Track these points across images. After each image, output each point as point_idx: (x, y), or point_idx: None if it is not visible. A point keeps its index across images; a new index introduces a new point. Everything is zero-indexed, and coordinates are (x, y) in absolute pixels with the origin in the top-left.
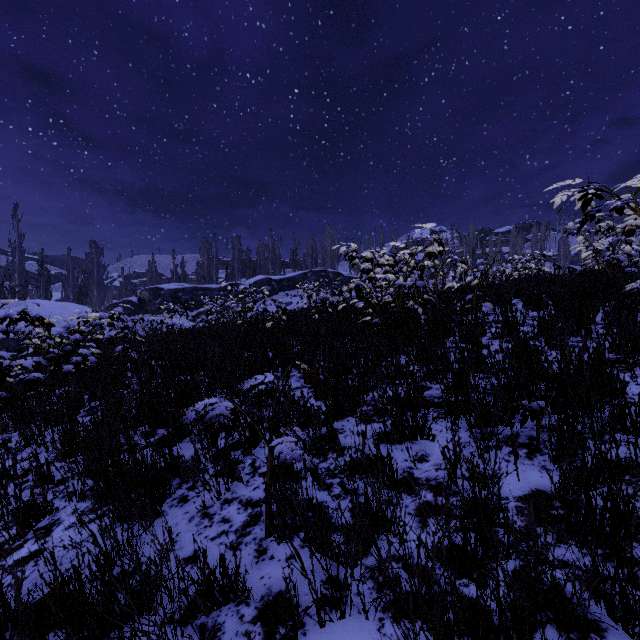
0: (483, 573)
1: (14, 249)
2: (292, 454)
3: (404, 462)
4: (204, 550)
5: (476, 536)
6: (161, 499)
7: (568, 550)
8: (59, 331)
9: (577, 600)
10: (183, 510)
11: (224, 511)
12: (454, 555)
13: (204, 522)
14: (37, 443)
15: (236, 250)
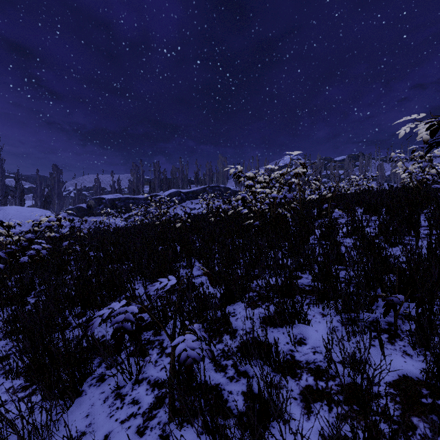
0: None
1: None
2: (192, 353)
3: (286, 345)
4: None
5: (364, 436)
6: (82, 379)
7: None
8: (16, 231)
9: None
10: (100, 390)
11: (134, 392)
12: None
13: (116, 403)
14: None
15: (156, 171)
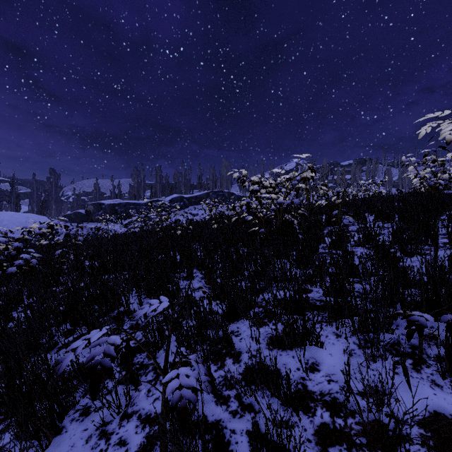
0: None
1: None
2: (186, 393)
3: (296, 371)
4: None
5: None
6: (63, 413)
7: None
8: (2, 240)
9: None
10: (82, 426)
11: (122, 429)
12: None
13: (100, 444)
14: None
15: (158, 176)
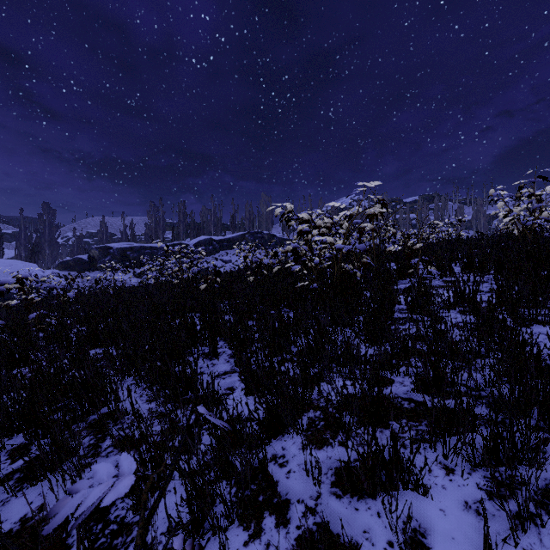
0: None
1: None
2: None
3: (388, 549)
4: None
5: None
6: None
7: None
8: None
9: None
10: None
11: None
12: None
13: None
14: None
15: (181, 213)
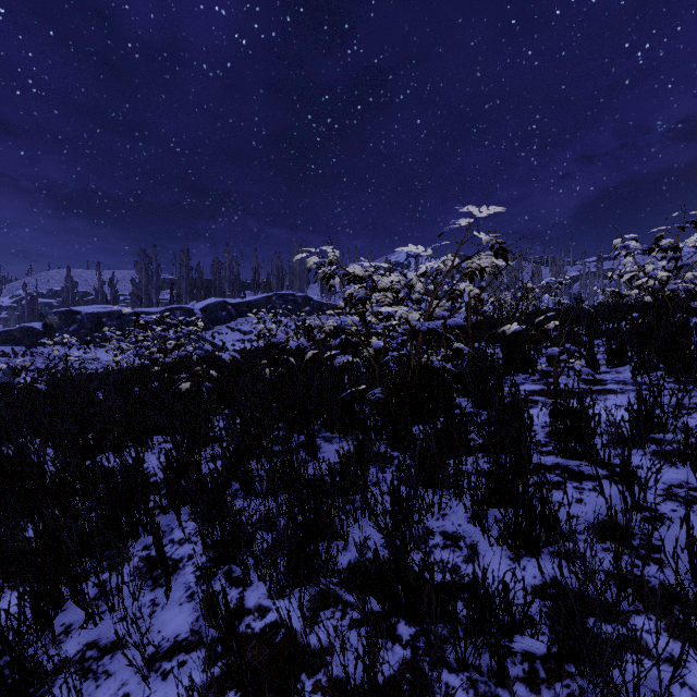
0: None
1: None
2: None
3: None
4: None
5: None
6: None
7: None
8: None
9: None
10: None
11: None
12: None
13: None
14: None
15: (183, 266)
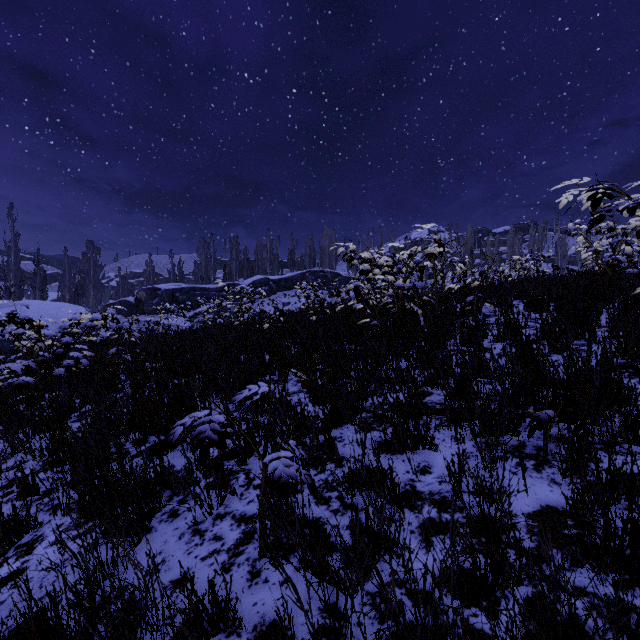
0: (497, 611)
1: (9, 249)
2: (287, 471)
3: (406, 474)
4: (191, 577)
5: (486, 561)
6: (150, 514)
7: (584, 575)
8: (49, 334)
9: (600, 638)
10: (173, 526)
11: (216, 527)
12: (462, 582)
13: (195, 540)
14: (24, 451)
15: (234, 250)
